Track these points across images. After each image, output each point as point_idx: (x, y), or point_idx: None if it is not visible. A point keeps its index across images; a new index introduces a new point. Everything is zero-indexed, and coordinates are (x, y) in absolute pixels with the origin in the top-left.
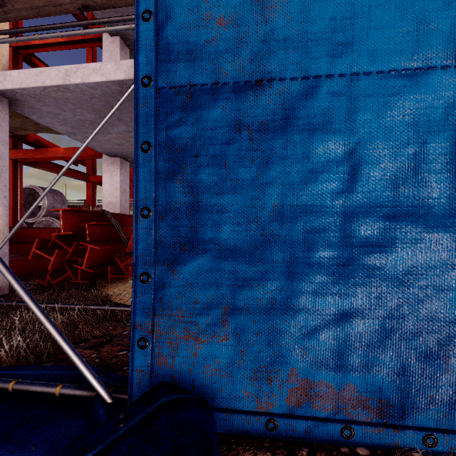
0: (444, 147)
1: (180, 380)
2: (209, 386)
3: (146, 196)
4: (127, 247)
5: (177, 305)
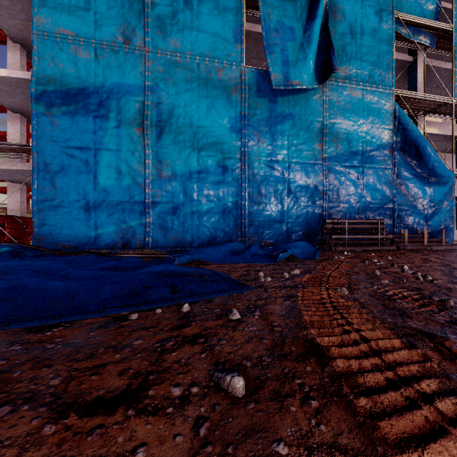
0: (84, 211)
1: (41, 246)
2: (46, 246)
3: (34, 216)
4: (27, 231)
5: (40, 234)
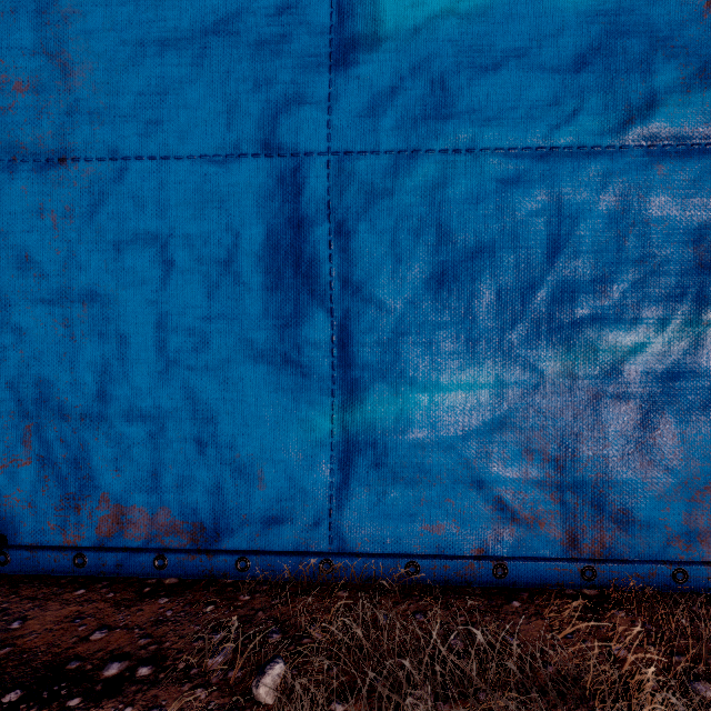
0: (256, 243)
1: None
2: (5, 520)
3: None
4: None
5: None
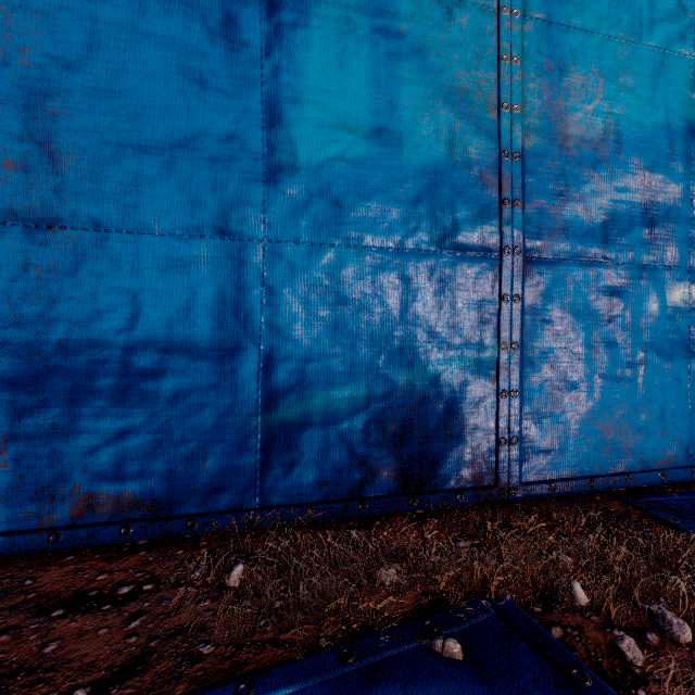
0: (209, 298)
1: None
2: None
3: None
4: None
5: None
